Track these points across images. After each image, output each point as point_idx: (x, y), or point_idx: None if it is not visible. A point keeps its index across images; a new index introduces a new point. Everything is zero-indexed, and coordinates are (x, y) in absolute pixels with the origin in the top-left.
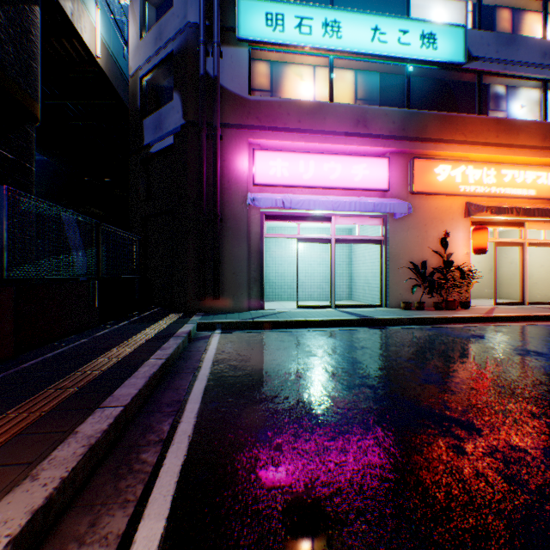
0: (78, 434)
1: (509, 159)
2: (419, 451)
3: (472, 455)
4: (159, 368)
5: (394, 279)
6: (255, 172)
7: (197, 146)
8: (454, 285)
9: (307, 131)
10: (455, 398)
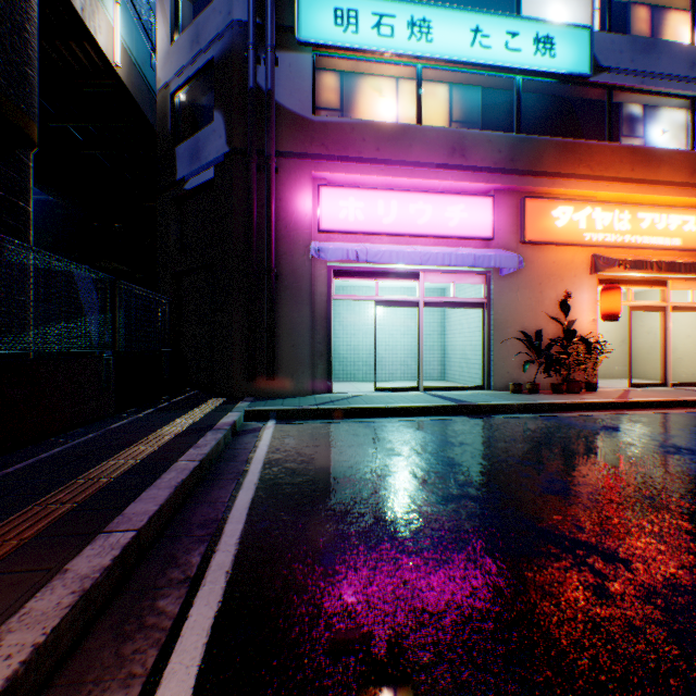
0: (68, 574)
1: (647, 199)
2: (548, 594)
3: (621, 601)
4: (190, 473)
5: (500, 354)
6: (321, 214)
7: (245, 181)
8: (577, 361)
9: (387, 162)
10: (590, 514)
